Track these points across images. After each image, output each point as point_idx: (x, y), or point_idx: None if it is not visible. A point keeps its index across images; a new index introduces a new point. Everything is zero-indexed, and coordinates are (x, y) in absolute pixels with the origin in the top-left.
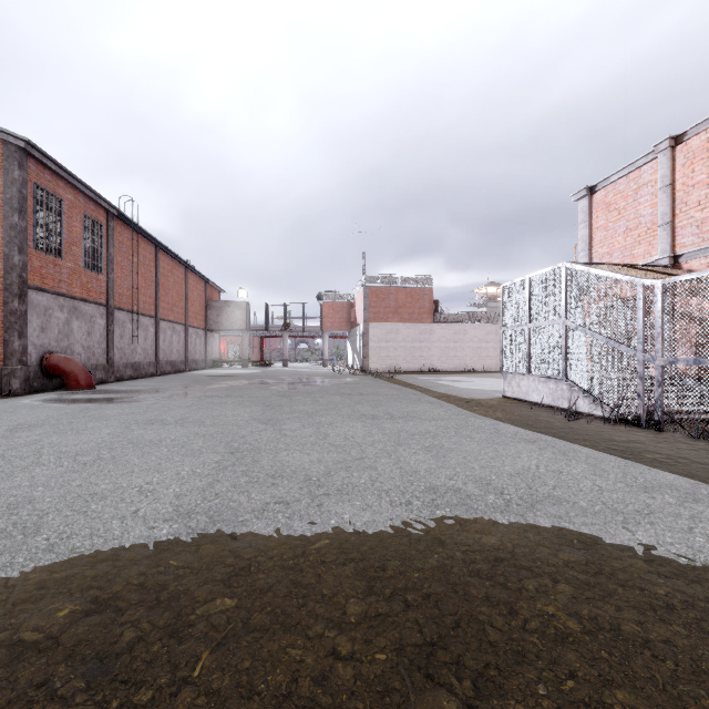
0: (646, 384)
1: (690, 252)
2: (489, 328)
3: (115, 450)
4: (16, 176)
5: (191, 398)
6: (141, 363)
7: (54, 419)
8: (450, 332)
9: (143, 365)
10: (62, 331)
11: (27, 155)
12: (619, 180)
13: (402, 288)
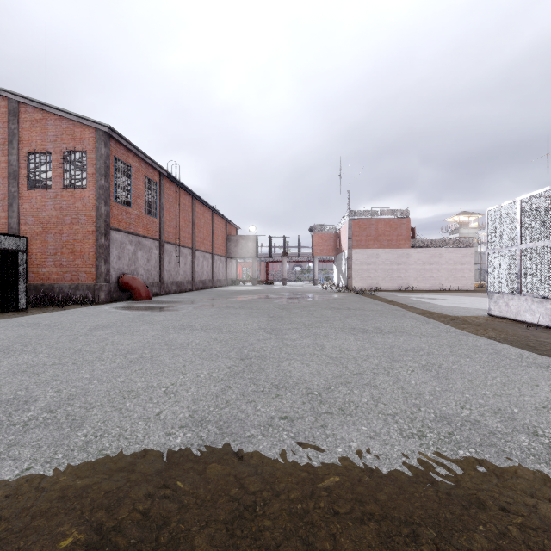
0: None
1: None
2: (464, 251)
3: (154, 350)
4: (102, 152)
5: (214, 308)
6: (182, 282)
7: (120, 322)
8: (426, 256)
9: (183, 282)
10: (131, 259)
11: (109, 137)
12: None
13: (381, 219)
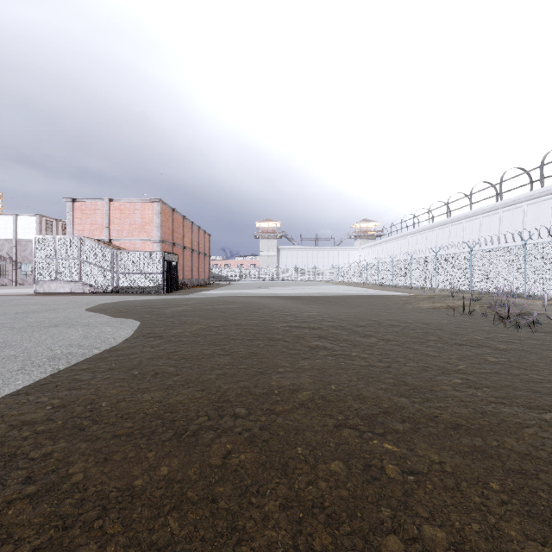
0: (114, 280)
1: (115, 239)
2: None
3: None
4: None
5: None
6: None
7: None
8: None
9: None
10: None
11: None
12: (88, 202)
13: None
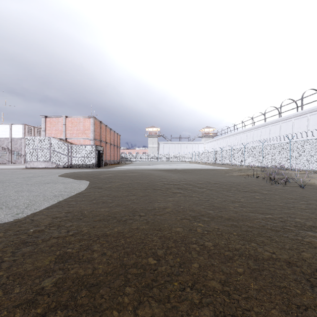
0: (69, 161)
1: (69, 138)
2: None
3: None
4: None
5: None
6: None
7: None
8: None
9: None
10: None
11: None
12: (54, 118)
13: None
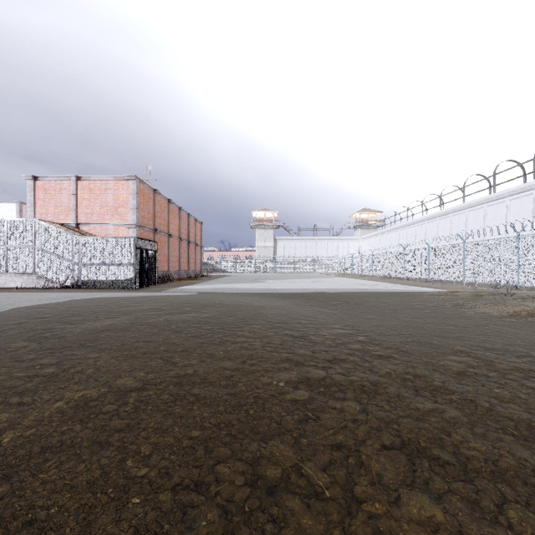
0: (75, 273)
1: (84, 223)
2: None
3: None
4: None
5: None
6: None
7: None
8: None
9: None
10: None
11: None
12: (52, 180)
13: None
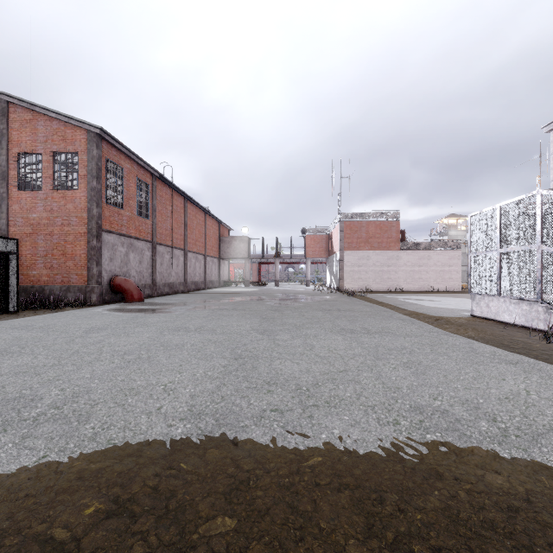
0: None
1: None
2: (451, 254)
3: (151, 351)
4: (94, 154)
5: (207, 310)
6: (174, 283)
7: (115, 324)
8: (415, 258)
9: (176, 284)
10: (123, 261)
11: (101, 139)
12: None
13: (372, 222)
